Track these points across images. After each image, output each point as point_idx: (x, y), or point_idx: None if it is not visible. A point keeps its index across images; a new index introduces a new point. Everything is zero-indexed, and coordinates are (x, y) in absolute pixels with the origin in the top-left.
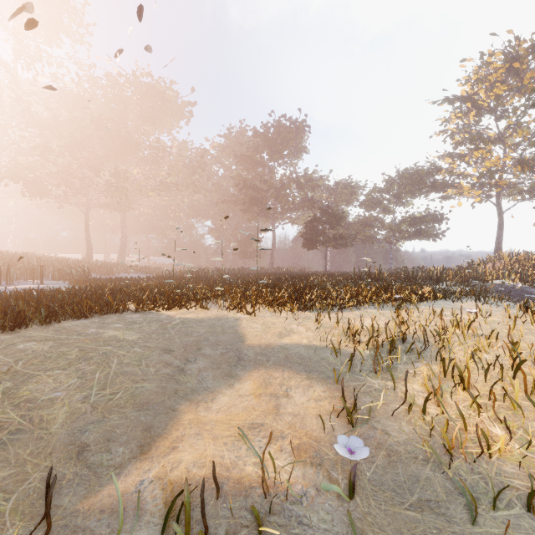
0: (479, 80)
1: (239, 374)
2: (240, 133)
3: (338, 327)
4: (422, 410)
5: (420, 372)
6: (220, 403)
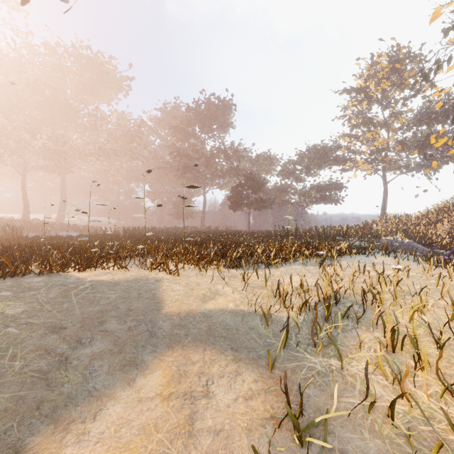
0: (370, 76)
1: (146, 360)
2: (174, 108)
3: (266, 286)
4: (388, 412)
5: (367, 345)
6: (106, 419)
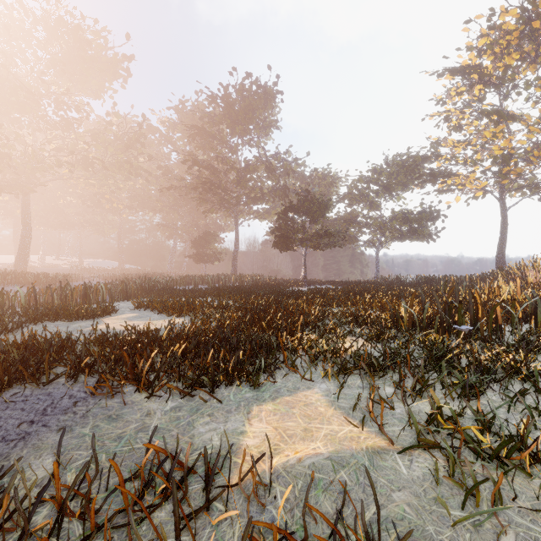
0: (488, 45)
1: None
2: (195, 105)
3: None
4: None
5: None
6: None
